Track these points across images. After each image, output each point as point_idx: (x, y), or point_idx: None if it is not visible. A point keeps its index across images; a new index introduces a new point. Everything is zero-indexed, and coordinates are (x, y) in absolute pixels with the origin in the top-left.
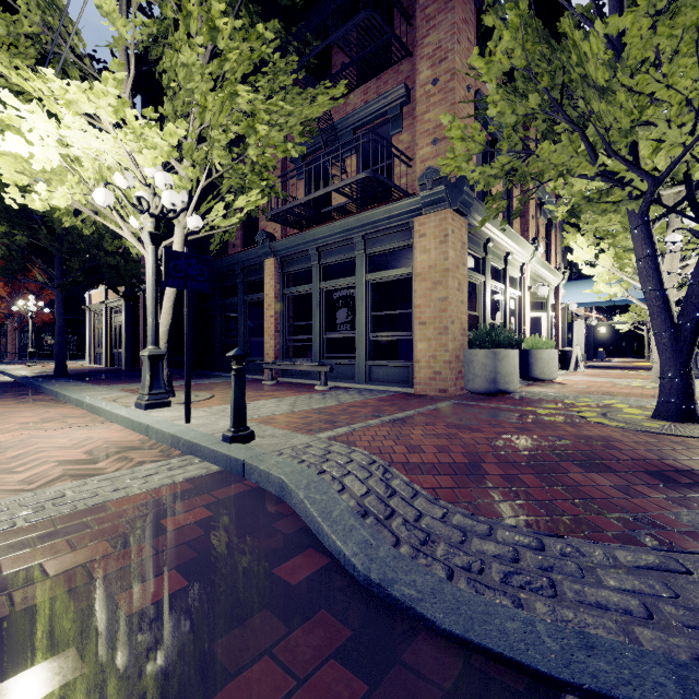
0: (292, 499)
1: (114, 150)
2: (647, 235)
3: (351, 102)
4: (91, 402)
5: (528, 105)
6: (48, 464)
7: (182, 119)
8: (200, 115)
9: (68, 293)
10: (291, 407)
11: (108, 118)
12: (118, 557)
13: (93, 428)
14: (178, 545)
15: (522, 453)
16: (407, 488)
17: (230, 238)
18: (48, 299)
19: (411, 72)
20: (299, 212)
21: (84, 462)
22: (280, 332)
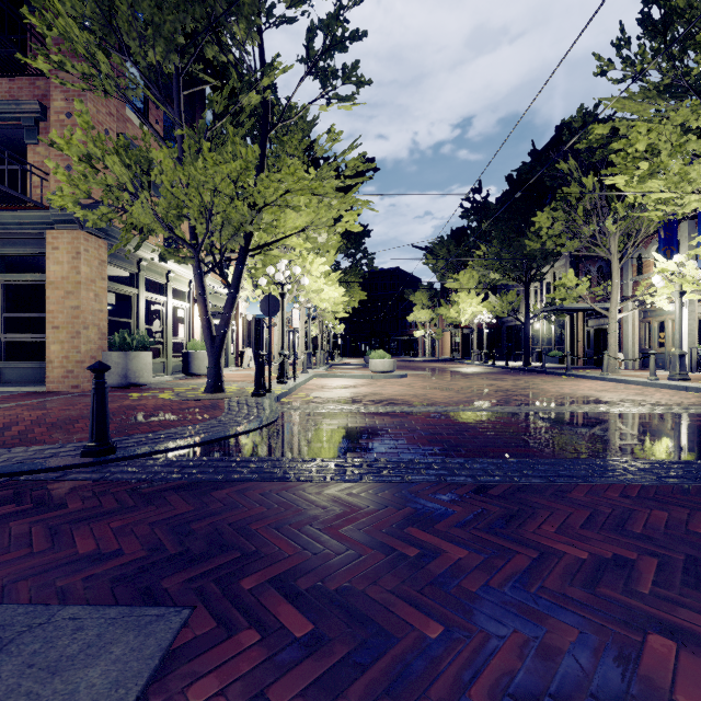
0: None
1: None
2: (200, 281)
3: None
4: None
5: (106, 181)
6: None
7: None
8: None
9: None
10: None
11: None
12: None
13: None
14: None
15: (63, 418)
16: None
17: None
18: None
19: (48, 92)
20: None
21: None
22: None
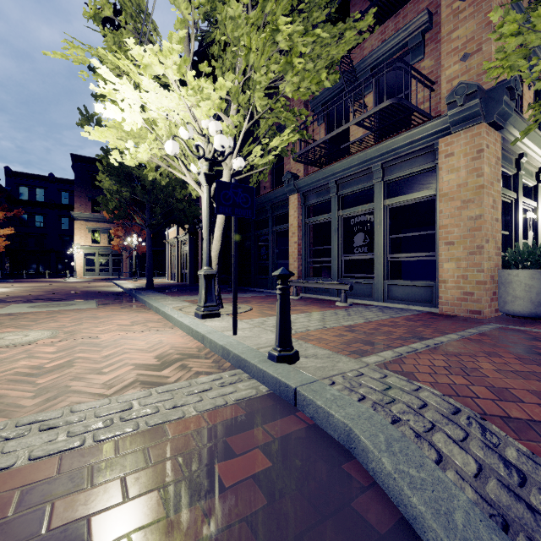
0: (368, 461)
1: (178, 106)
2: None
3: (368, 45)
4: (164, 310)
5: None
6: (127, 367)
7: (230, 72)
8: (245, 56)
9: (154, 230)
10: (321, 323)
11: (174, 77)
12: (167, 530)
13: (164, 333)
14: (236, 522)
15: None
16: (539, 469)
17: (264, 178)
18: (145, 237)
19: None
20: (321, 150)
21: (153, 367)
22: (302, 255)
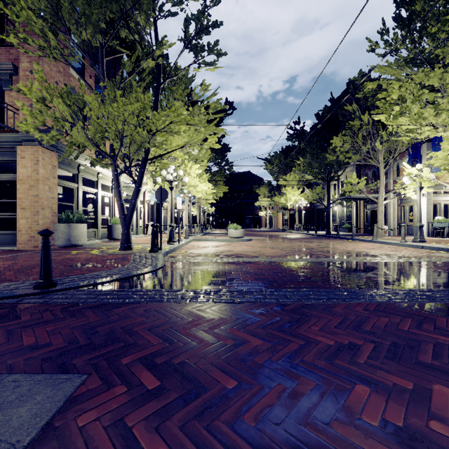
0: None
1: None
2: (116, 179)
3: None
4: None
5: (55, 115)
6: None
7: None
8: None
9: None
10: None
11: None
12: None
13: None
14: None
15: (25, 266)
16: None
17: None
18: None
19: (18, 57)
20: None
21: None
22: None
